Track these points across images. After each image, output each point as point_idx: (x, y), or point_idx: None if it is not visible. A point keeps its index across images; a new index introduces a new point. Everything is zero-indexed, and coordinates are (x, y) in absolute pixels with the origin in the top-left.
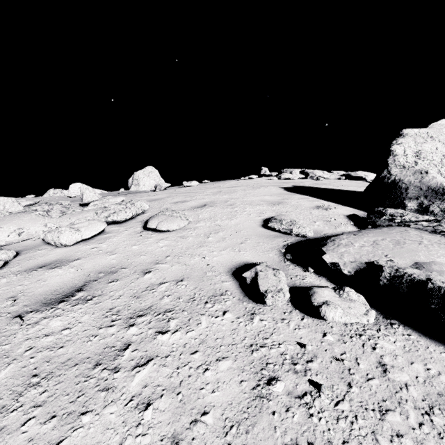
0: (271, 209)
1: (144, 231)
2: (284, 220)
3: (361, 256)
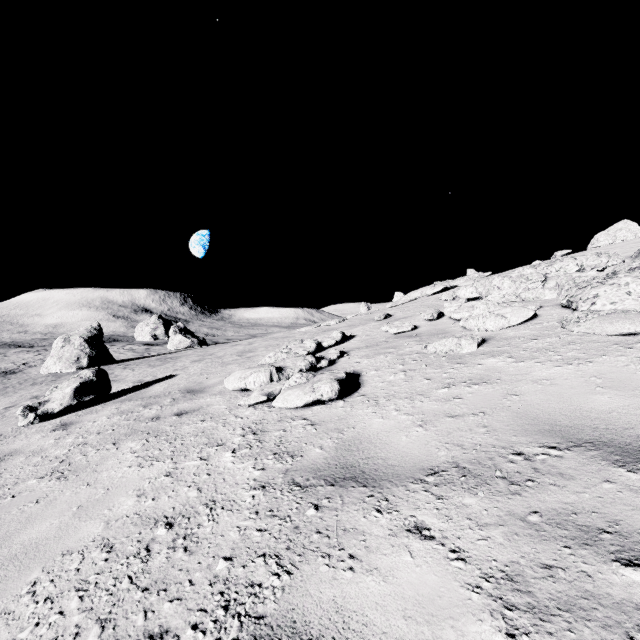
0: None
1: None
2: None
3: None
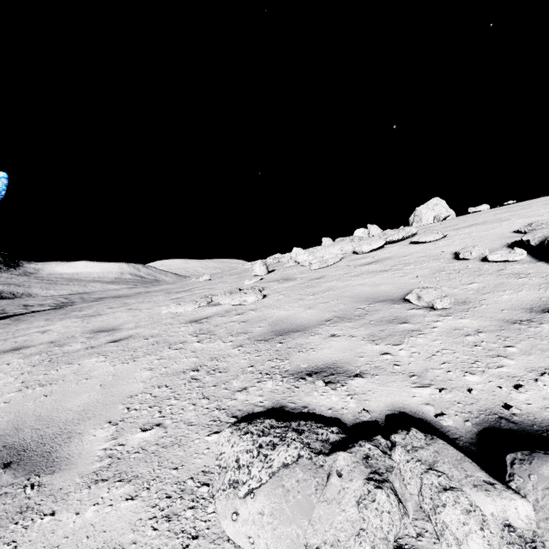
0: (548, 218)
1: (409, 244)
2: (534, 223)
3: (548, 233)
